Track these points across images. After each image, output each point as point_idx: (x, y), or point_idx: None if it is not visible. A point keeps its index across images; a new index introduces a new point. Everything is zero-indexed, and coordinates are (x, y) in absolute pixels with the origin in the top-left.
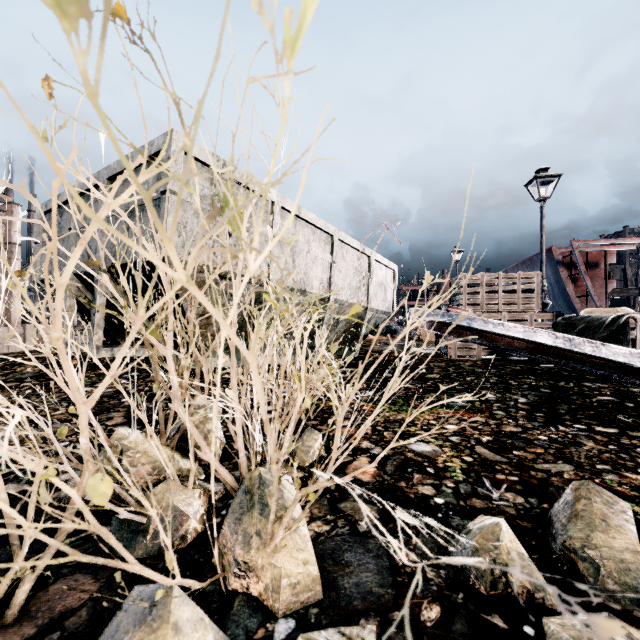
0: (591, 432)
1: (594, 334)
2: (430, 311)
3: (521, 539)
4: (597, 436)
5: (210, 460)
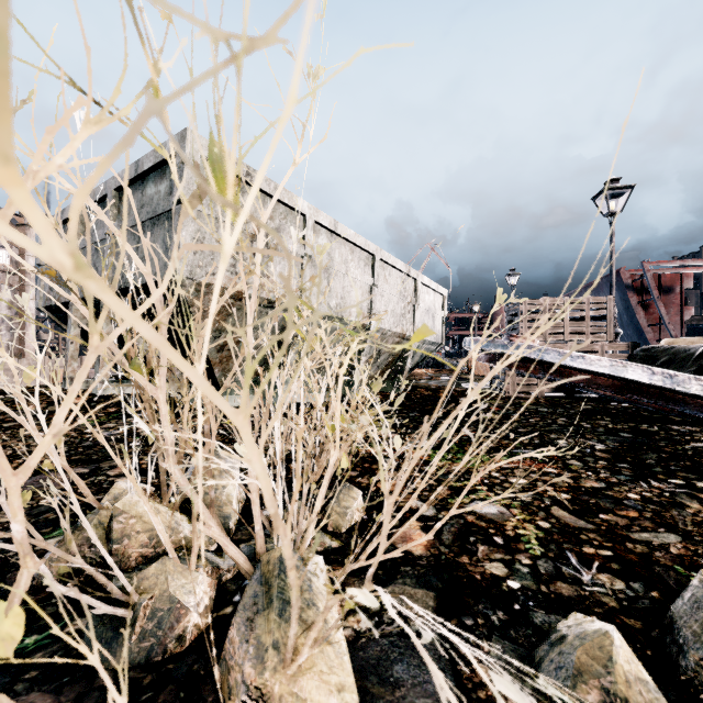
0: (692, 489)
1: (680, 368)
2: (534, 338)
3: (631, 646)
4: (701, 495)
5: (216, 536)
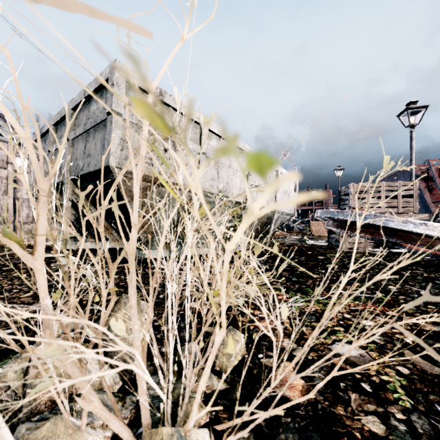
0: None
1: None
2: None
3: None
4: None
5: (97, 410)
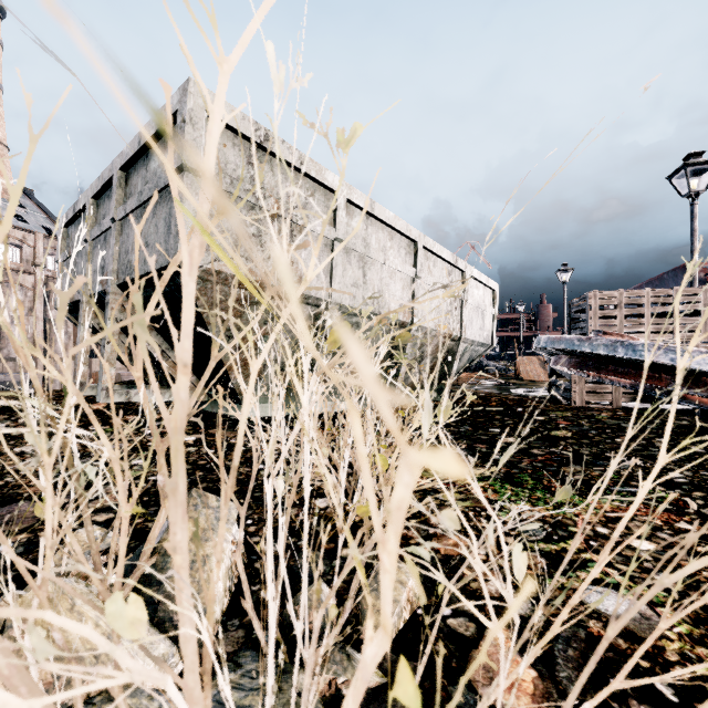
0: None
1: None
2: None
3: None
4: None
5: None
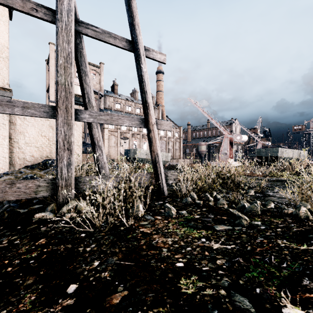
0: None
1: None
2: None
3: None
4: None
5: None
